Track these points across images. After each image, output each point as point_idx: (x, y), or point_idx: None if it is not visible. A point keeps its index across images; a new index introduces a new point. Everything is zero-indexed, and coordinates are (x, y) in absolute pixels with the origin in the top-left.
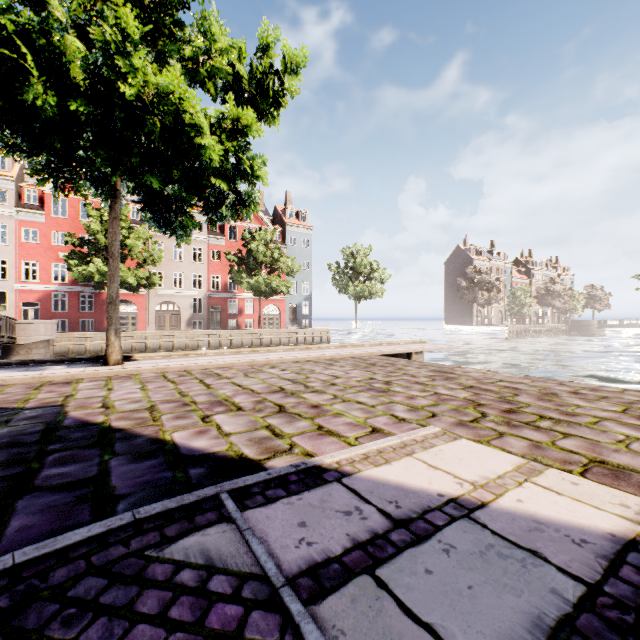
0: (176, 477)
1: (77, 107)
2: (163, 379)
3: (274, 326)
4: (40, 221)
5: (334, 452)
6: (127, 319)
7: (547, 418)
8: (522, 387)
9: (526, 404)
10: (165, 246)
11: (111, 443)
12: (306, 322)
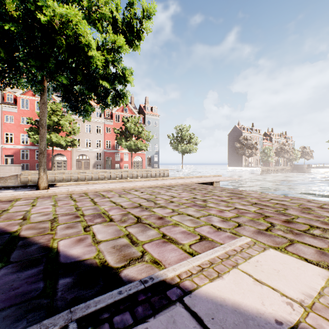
0: (45, 289)
1: (11, 28)
2: (69, 198)
3: (139, 167)
4: (14, 111)
5: (175, 264)
6: (61, 163)
7: (315, 227)
8: (287, 203)
9: (296, 216)
10: (81, 125)
11: (11, 251)
12: (156, 165)
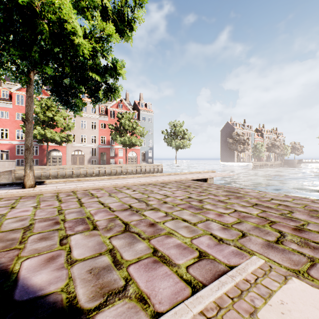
0: None
1: None
2: (55, 198)
3: (134, 162)
4: (9, 107)
5: (168, 312)
6: (56, 159)
7: None
8: (290, 204)
9: (305, 221)
10: (76, 121)
11: None
12: (150, 160)
